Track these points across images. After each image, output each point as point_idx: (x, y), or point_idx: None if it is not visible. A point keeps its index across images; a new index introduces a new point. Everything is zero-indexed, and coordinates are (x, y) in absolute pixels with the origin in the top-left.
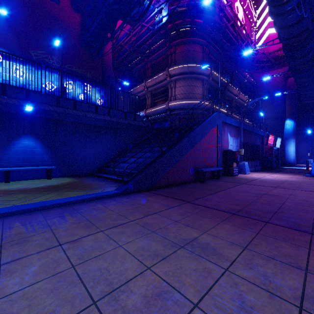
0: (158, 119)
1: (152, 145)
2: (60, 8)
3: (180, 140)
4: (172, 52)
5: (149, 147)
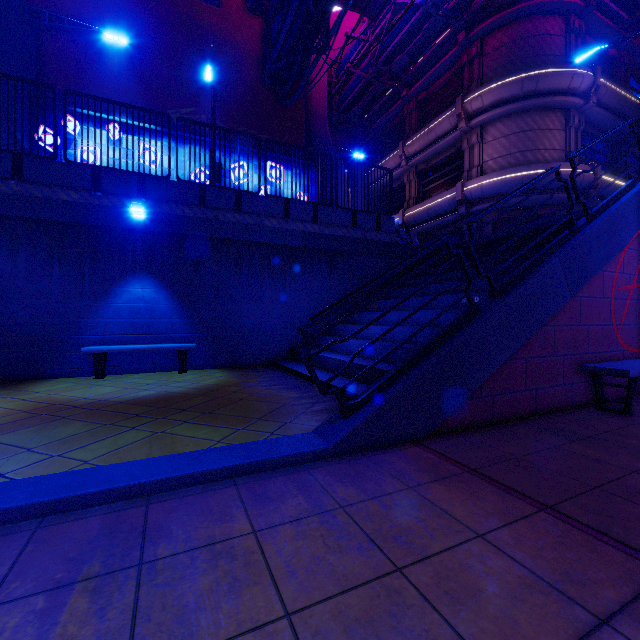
0: (434, 231)
1: (426, 290)
2: (222, 14)
3: (532, 267)
4: (473, 56)
5: (417, 295)
